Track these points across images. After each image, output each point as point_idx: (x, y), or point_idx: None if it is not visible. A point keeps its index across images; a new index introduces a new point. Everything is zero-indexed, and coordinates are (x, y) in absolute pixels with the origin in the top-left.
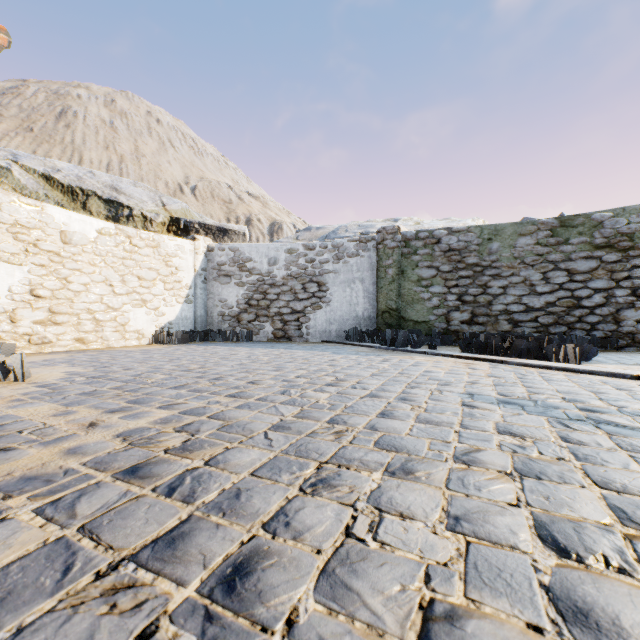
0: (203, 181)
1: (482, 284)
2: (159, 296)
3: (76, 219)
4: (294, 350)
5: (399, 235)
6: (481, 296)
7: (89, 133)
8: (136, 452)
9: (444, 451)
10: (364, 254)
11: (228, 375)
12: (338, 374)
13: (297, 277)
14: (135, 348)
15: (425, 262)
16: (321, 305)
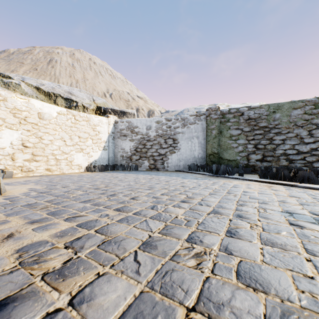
0: (115, 91)
1: (269, 138)
2: (89, 146)
3: (46, 106)
4: (160, 176)
5: (219, 111)
6: (268, 145)
7: (62, 70)
8: (17, 276)
9: (317, 294)
10: (198, 122)
11: (119, 192)
12: (187, 193)
13: (161, 136)
14: (76, 174)
15: (234, 126)
16: (175, 151)
